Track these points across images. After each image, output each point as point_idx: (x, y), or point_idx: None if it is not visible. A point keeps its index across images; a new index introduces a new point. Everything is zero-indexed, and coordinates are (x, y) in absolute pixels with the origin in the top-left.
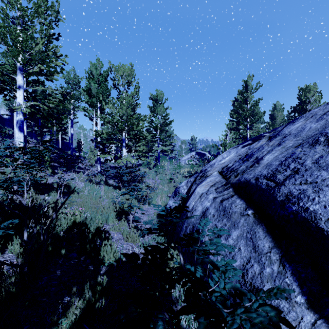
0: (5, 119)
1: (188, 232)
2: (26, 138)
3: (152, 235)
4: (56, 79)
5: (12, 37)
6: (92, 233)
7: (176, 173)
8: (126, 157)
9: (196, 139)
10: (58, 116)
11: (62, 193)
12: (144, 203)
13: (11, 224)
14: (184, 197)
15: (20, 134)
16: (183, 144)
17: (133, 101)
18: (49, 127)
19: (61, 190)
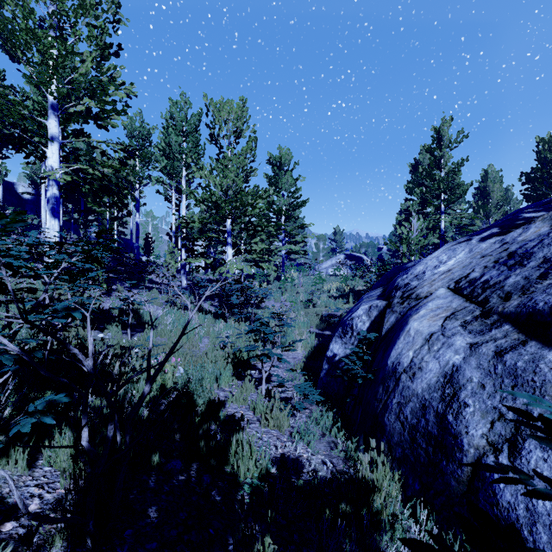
0: (27, 200)
1: (409, 415)
2: (63, 230)
3: (306, 410)
4: (115, 125)
5: (40, 49)
6: (202, 412)
7: (315, 291)
8: (233, 262)
9: (342, 233)
10: (118, 190)
11: (130, 327)
12: (289, 349)
13: (51, 407)
14: (370, 337)
15: (53, 223)
16: (320, 242)
17: (246, 163)
18: (98, 212)
19: (129, 322)
